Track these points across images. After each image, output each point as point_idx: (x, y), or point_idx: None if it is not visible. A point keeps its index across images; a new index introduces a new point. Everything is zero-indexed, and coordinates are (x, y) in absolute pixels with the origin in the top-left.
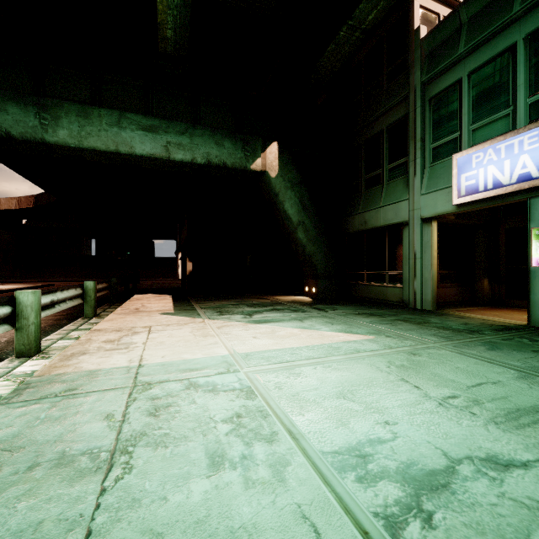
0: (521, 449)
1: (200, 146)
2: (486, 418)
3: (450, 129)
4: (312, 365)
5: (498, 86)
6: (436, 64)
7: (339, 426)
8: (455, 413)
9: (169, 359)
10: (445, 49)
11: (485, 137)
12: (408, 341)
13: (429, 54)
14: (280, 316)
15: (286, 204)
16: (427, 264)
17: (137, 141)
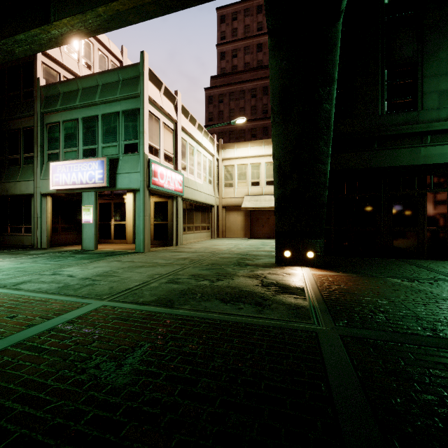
0: None
1: None
2: None
3: (56, 146)
4: None
5: (74, 135)
6: (48, 106)
7: None
8: None
9: None
10: (53, 100)
11: (69, 157)
12: None
13: (46, 97)
14: None
15: None
16: (44, 221)
17: None
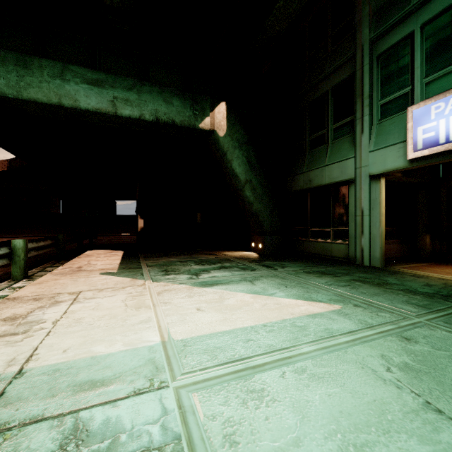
0: None
1: (148, 102)
2: None
3: (401, 84)
4: (276, 366)
5: None
6: (386, 19)
7: None
8: None
9: (72, 355)
10: (395, 3)
11: (441, 89)
12: (383, 313)
13: (377, 11)
14: (229, 275)
15: (234, 162)
16: (375, 220)
17: (82, 95)
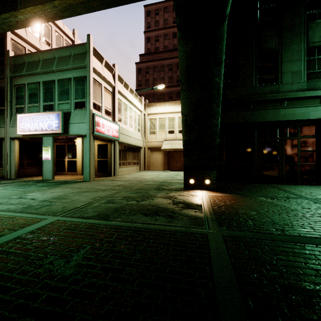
0: None
1: None
2: None
3: (22, 102)
4: None
5: (36, 94)
6: (16, 72)
7: None
8: None
9: None
10: (19, 68)
11: (32, 111)
12: None
13: (14, 65)
14: None
15: None
16: (13, 158)
17: None
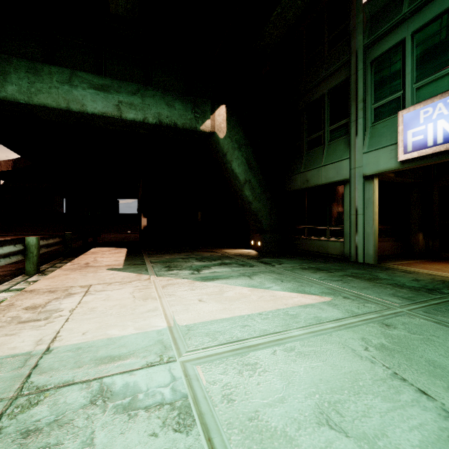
0: None
1: (152, 106)
2: None
3: (393, 88)
4: (269, 346)
5: (445, 42)
6: (378, 27)
7: None
8: None
9: (90, 337)
10: (387, 11)
11: (430, 94)
12: (370, 304)
13: (370, 18)
14: (228, 271)
15: (234, 163)
16: (369, 219)
17: (89, 100)
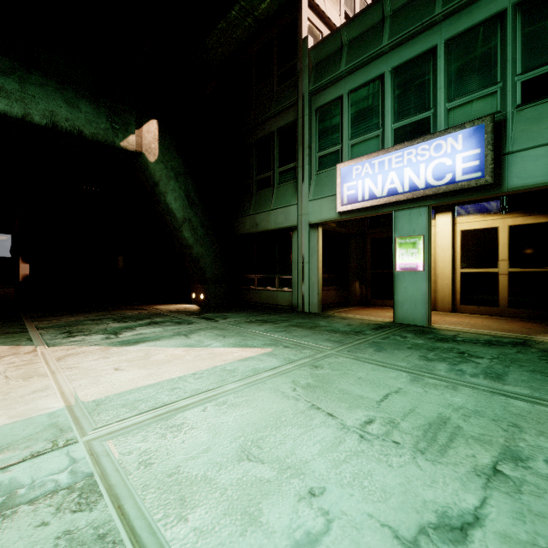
0: (460, 488)
1: (39, 99)
2: (410, 447)
3: (334, 141)
4: (200, 404)
5: (371, 109)
6: (322, 76)
7: (247, 527)
8: (379, 447)
9: None
10: (329, 64)
11: (361, 153)
12: (306, 350)
13: (315, 65)
14: (160, 331)
15: (169, 196)
16: (314, 268)
17: None
